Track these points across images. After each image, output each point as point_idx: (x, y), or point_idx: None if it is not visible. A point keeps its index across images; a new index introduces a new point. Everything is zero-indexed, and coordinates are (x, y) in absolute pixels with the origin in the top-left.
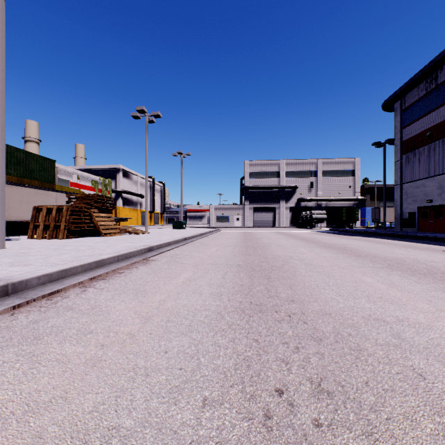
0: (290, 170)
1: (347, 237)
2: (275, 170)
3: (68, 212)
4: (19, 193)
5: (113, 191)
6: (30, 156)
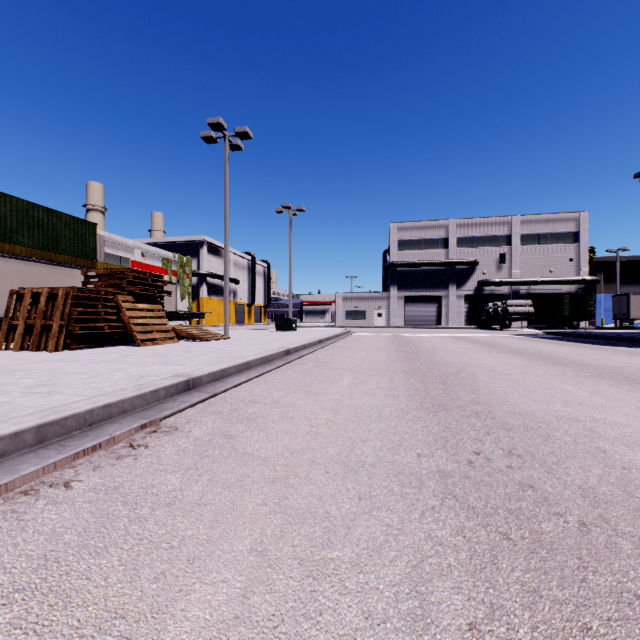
0: (465, 236)
1: (608, 349)
2: (441, 235)
3: (68, 300)
4: (20, 272)
5: (194, 274)
6: (56, 216)
